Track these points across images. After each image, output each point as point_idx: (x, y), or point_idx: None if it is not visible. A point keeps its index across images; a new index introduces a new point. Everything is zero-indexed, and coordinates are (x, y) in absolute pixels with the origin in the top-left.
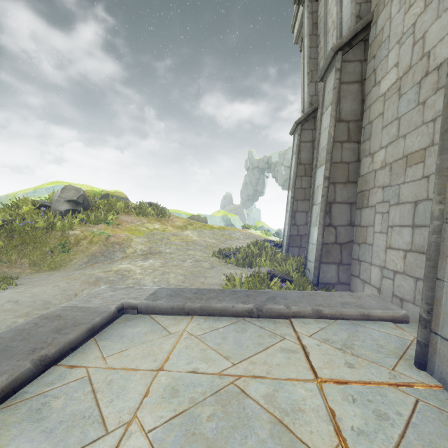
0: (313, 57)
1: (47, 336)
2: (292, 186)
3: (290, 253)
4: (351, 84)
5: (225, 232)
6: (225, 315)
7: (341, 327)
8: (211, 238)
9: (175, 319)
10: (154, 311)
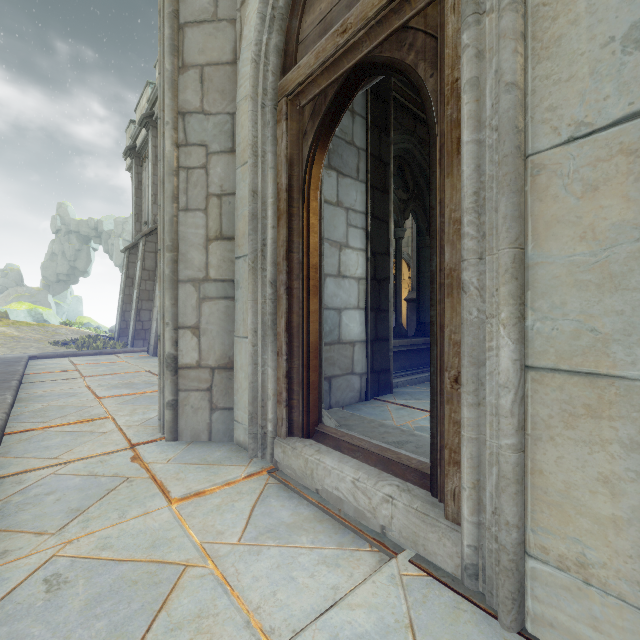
0: (139, 205)
1: (16, 358)
2: (123, 293)
3: (121, 341)
4: (150, 253)
5: (47, 328)
6: (85, 355)
7: (133, 353)
8: (35, 334)
9: (61, 358)
10: (47, 357)
